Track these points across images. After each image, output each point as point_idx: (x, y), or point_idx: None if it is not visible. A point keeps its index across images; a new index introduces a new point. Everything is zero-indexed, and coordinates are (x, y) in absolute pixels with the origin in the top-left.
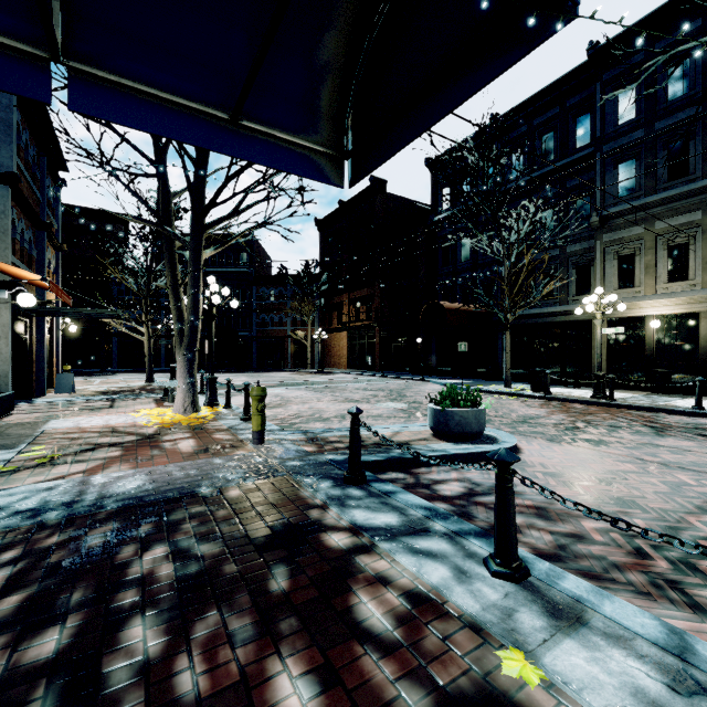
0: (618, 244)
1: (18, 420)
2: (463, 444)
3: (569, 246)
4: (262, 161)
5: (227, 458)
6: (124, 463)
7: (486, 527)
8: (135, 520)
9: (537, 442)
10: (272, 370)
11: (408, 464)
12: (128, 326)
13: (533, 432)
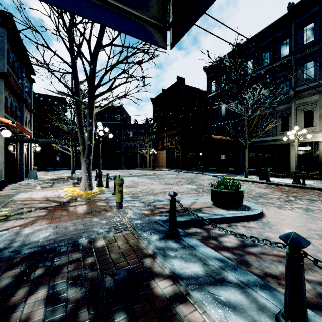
0: (303, 105)
1: (4, 193)
2: (232, 210)
3: (277, 107)
4: (110, 24)
5: (100, 218)
6: (45, 220)
7: (260, 274)
8: (35, 264)
9: (272, 209)
10: (131, 168)
11: (202, 223)
12: (66, 148)
13: (267, 203)
